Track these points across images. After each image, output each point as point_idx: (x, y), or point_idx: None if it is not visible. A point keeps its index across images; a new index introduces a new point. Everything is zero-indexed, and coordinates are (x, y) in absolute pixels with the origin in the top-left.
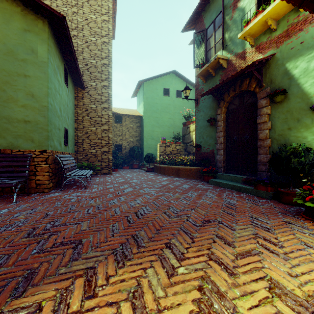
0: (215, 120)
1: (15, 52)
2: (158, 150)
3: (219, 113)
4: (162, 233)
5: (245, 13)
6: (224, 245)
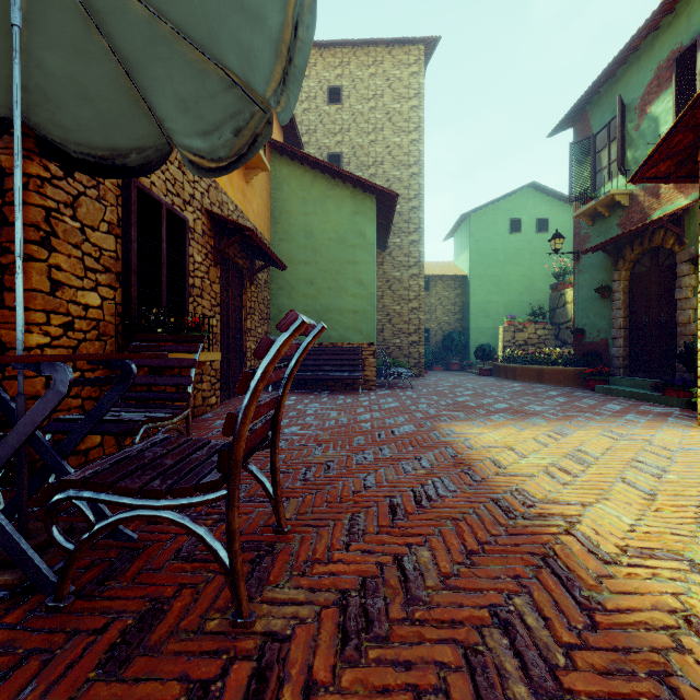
0: (610, 290)
1: (346, 239)
2: (501, 339)
3: (615, 279)
4: (525, 415)
5: (658, 126)
6: (583, 421)
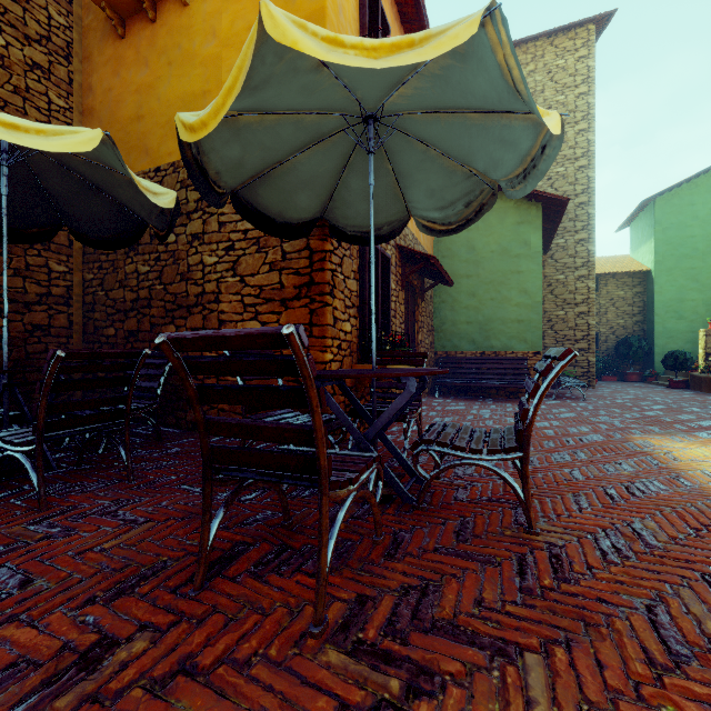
0: None
1: (509, 250)
2: (701, 345)
3: None
4: None
5: None
6: None
